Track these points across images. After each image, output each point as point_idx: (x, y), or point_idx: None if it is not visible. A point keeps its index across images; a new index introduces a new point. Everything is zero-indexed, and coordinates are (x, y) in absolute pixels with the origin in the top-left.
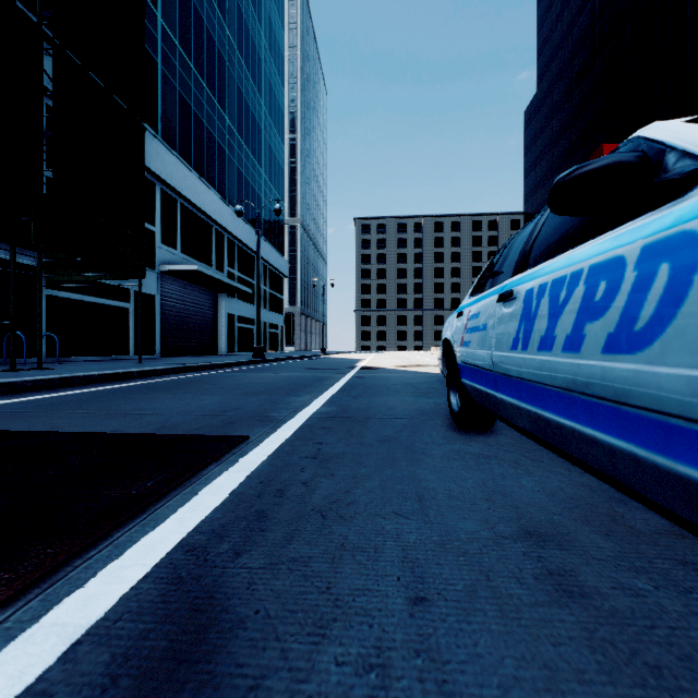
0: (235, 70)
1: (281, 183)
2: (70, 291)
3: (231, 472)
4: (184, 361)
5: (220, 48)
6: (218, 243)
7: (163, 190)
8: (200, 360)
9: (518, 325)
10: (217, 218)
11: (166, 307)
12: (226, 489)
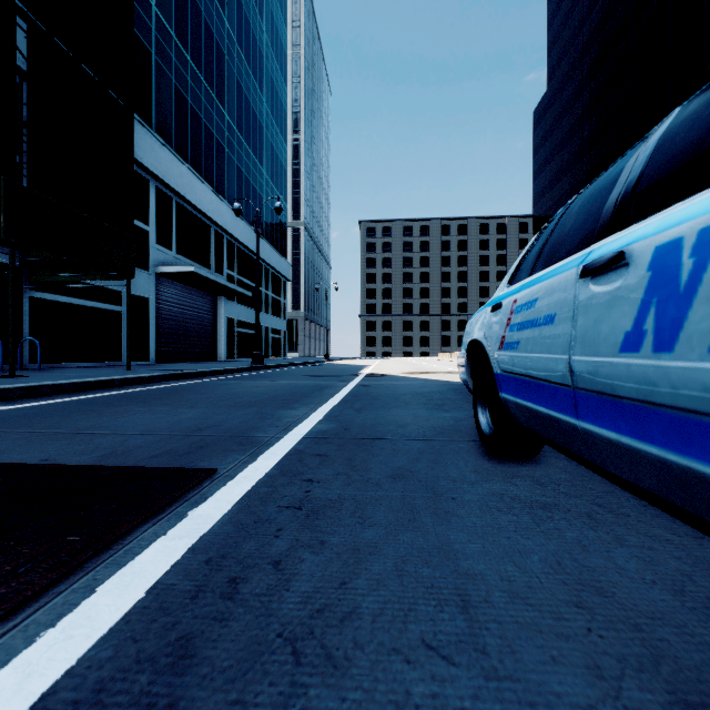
0: (234, 64)
1: (284, 184)
2: (55, 293)
3: (168, 539)
4: (178, 368)
5: (219, 41)
6: (217, 245)
7: (157, 187)
8: (195, 366)
9: (639, 309)
10: (216, 218)
11: (161, 310)
12: (146, 578)
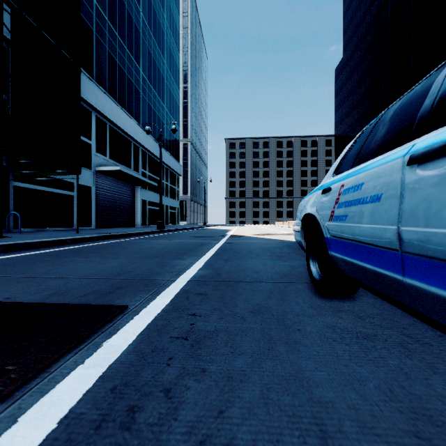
0: (146, 39)
1: (177, 115)
2: (31, 183)
3: (84, 368)
4: (109, 231)
5: (136, 24)
6: (135, 153)
7: (97, 116)
8: (120, 230)
9: None
10: (134, 136)
11: (99, 194)
12: (60, 407)
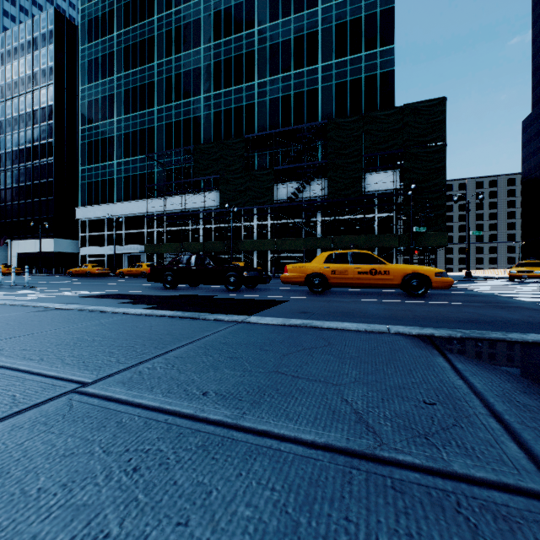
0: None
1: None
2: None
3: None
4: None
5: None
6: None
7: None
8: None
9: None
10: None
11: None
12: None
